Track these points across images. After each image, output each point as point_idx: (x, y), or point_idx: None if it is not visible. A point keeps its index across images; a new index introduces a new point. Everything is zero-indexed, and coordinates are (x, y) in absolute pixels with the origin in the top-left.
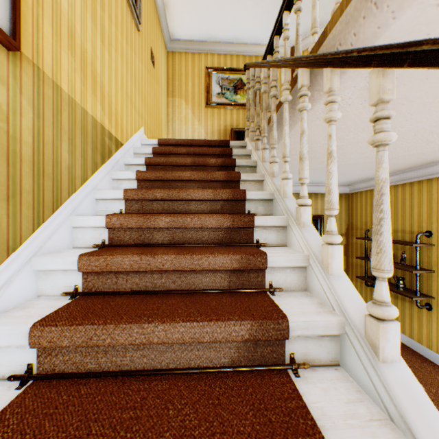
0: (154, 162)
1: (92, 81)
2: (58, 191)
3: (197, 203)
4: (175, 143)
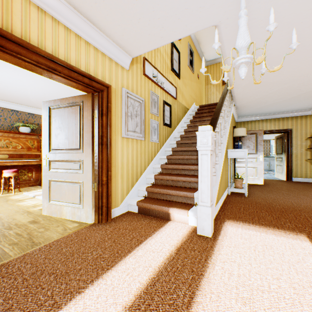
0: (197, 113)
1: (183, 97)
2: (179, 120)
3: (206, 121)
4: (204, 106)
